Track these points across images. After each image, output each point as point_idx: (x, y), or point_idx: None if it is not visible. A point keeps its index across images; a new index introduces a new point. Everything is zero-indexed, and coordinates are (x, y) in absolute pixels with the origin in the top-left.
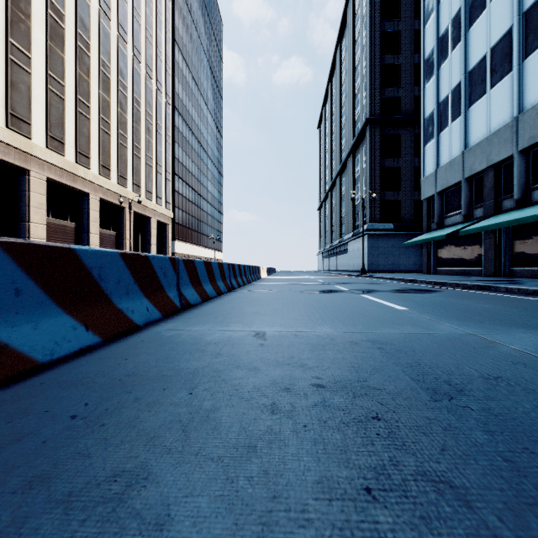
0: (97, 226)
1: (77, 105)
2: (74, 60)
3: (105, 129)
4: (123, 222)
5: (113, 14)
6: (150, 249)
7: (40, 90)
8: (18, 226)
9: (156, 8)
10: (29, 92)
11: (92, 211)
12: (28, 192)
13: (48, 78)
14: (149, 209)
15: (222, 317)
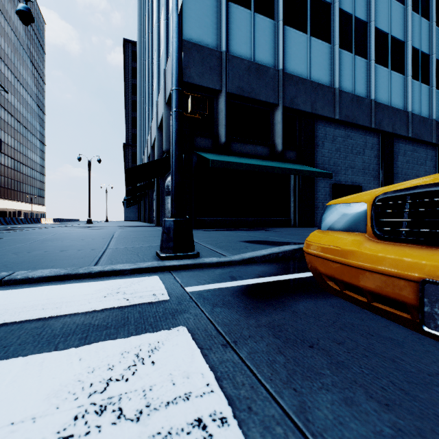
0: None
1: None
2: None
3: None
4: None
5: None
6: None
7: None
8: None
9: None
10: None
11: None
12: None
13: None
14: None
15: None
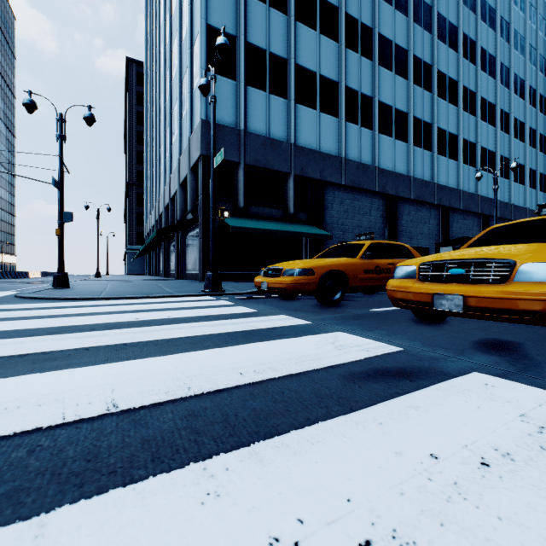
0: None
1: None
2: None
3: None
4: None
5: None
6: None
7: None
8: None
9: None
10: None
11: None
12: None
13: None
14: None
15: None
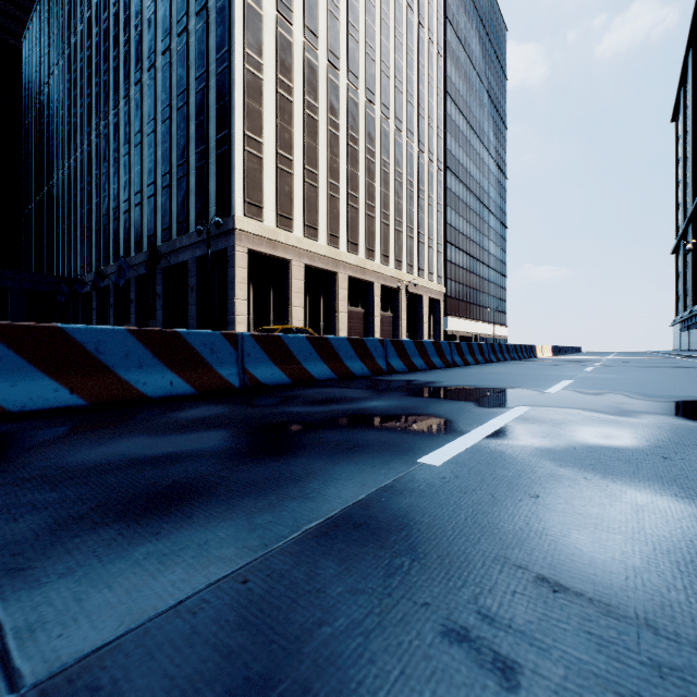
0: (379, 310)
1: (366, 209)
2: (364, 172)
3: (385, 221)
4: (399, 303)
5: (391, 112)
6: (421, 328)
7: (344, 208)
8: (331, 316)
9: (428, 77)
10: (338, 214)
11: (375, 297)
12: (337, 289)
13: (348, 197)
14: (421, 287)
15: (471, 369)
